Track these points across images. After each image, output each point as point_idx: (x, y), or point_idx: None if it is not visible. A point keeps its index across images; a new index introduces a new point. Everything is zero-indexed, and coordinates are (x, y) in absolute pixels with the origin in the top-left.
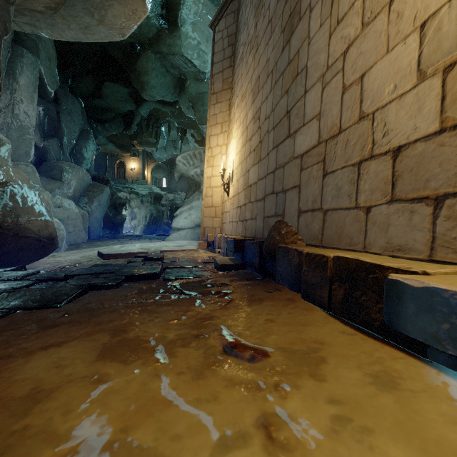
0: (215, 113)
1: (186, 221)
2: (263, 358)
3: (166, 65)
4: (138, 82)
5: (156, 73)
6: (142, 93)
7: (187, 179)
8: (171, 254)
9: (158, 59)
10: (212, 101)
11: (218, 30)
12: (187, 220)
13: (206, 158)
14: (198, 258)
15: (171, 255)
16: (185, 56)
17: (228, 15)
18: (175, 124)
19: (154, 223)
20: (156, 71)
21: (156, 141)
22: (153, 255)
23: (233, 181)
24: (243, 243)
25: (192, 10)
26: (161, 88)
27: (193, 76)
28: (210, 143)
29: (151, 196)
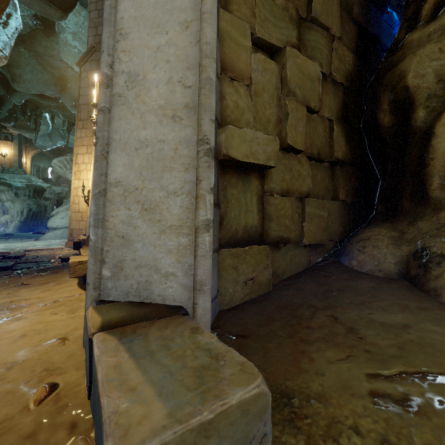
0: (81, 136)
1: (62, 220)
2: (29, 285)
3: (42, 63)
4: (8, 73)
5: (31, 68)
6: (13, 84)
7: (66, 180)
8: (34, 253)
9: (33, 56)
10: (79, 126)
11: (84, 70)
12: (64, 220)
13: (73, 171)
14: (58, 254)
15: (34, 253)
16: (64, 61)
17: (92, 61)
18: (60, 115)
19: (34, 218)
20: (31, 67)
21: (35, 130)
22: (13, 255)
23: (90, 196)
24: (81, 244)
25: (72, 20)
26: (37, 84)
27: (75, 79)
28: (77, 159)
29: (30, 189)
